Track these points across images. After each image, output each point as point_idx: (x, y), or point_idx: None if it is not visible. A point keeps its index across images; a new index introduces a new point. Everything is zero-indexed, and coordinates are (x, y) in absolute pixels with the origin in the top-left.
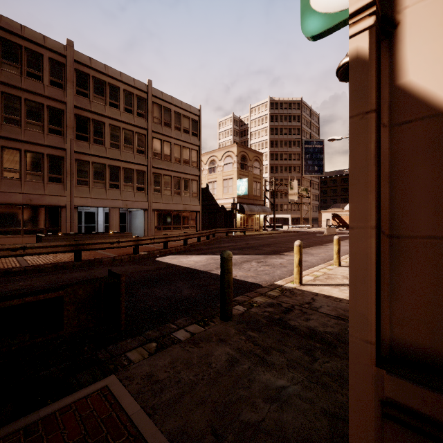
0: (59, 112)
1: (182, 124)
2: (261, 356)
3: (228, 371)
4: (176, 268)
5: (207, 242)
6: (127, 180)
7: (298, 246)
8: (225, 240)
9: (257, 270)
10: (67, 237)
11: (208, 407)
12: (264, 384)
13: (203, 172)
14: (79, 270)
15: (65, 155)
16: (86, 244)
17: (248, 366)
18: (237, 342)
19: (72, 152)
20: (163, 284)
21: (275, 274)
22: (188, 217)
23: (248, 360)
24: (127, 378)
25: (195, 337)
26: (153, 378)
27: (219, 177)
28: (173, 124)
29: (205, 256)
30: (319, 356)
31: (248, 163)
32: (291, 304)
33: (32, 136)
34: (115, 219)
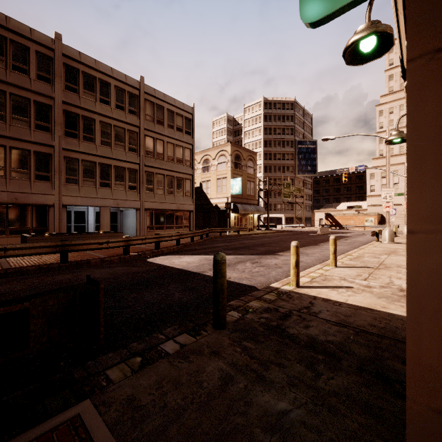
0: (46, 107)
1: (175, 122)
2: (258, 371)
3: (222, 392)
4: (167, 270)
5: (200, 242)
6: (118, 178)
7: (295, 246)
8: (219, 240)
9: (251, 272)
10: (54, 238)
11: (198, 441)
12: (263, 408)
13: (196, 171)
14: (65, 273)
15: (53, 152)
16: (73, 245)
17: (244, 385)
18: (232, 355)
19: (60, 149)
20: (153, 288)
21: (270, 275)
22: (181, 217)
23: (244, 378)
24: (104, 404)
25: (185, 349)
26: (134, 402)
27: (212, 176)
28: (166, 122)
29: (198, 256)
30: (322, 370)
31: (242, 162)
32: (288, 309)
33: (18, 132)
34: (106, 219)
